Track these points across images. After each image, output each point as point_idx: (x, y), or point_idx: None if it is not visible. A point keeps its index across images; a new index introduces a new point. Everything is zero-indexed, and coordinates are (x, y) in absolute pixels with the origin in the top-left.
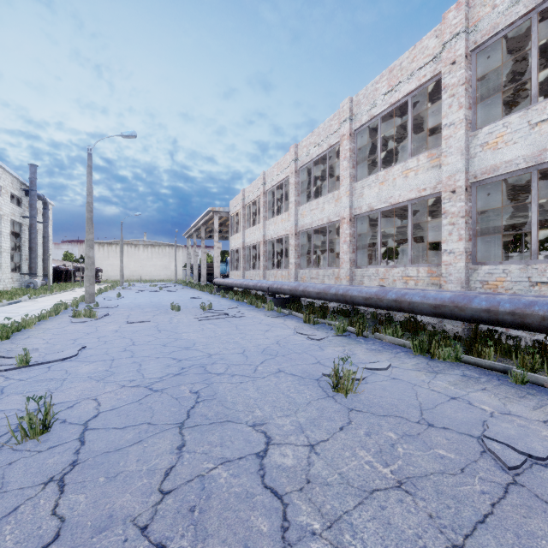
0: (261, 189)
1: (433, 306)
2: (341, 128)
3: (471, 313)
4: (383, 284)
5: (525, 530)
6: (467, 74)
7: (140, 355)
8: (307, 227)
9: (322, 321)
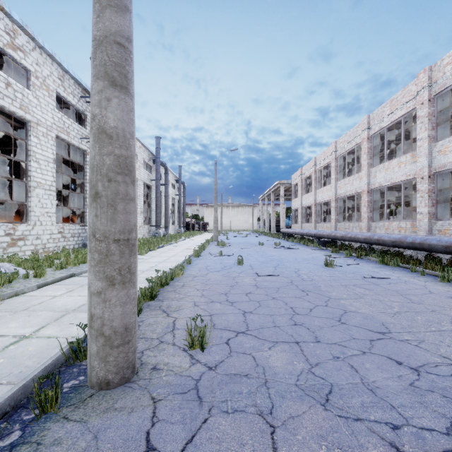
0: (313, 169)
1: (392, 242)
2: (362, 134)
3: (405, 244)
4: (387, 232)
5: (352, 281)
6: (430, 110)
7: (255, 257)
8: (343, 195)
9: (343, 252)
